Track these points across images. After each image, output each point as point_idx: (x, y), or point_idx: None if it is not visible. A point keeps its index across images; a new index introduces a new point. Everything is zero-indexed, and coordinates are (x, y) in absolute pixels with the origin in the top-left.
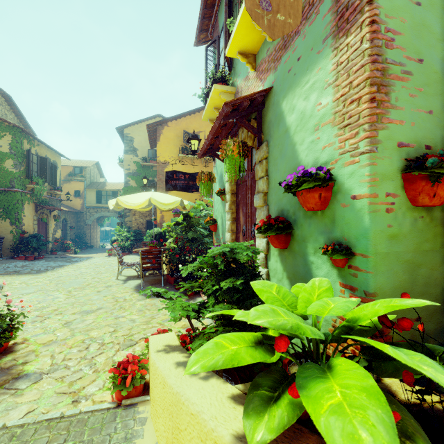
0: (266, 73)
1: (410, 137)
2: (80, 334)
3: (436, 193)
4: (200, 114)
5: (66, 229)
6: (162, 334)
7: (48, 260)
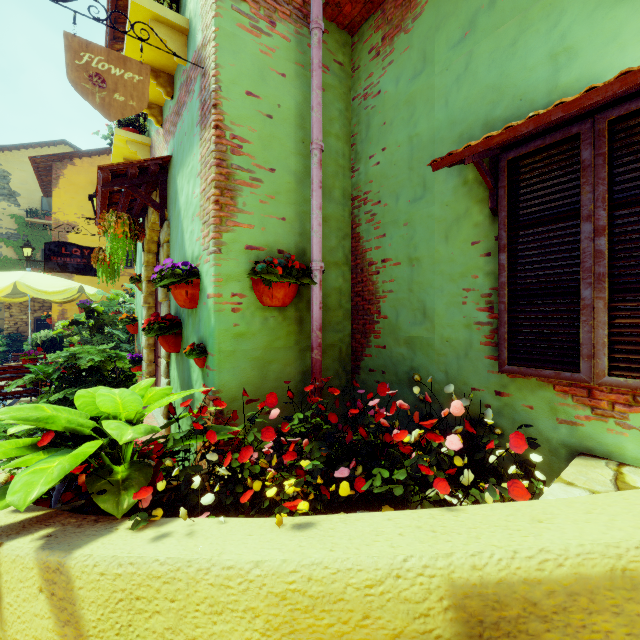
0: (169, 135)
1: (260, 241)
2: None
3: (273, 295)
4: None
5: None
6: None
7: None
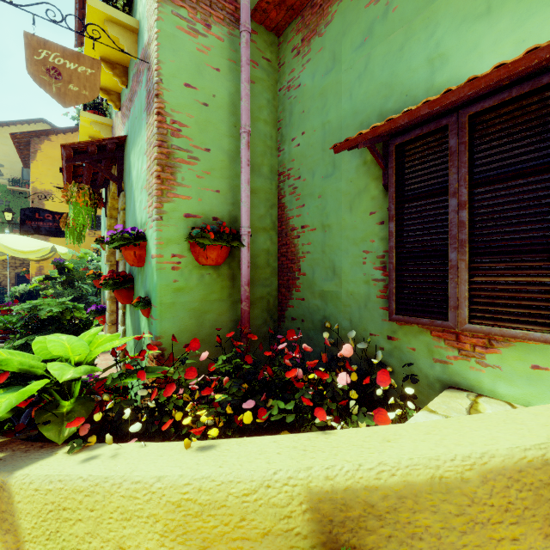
0: (125, 118)
1: (197, 210)
2: None
3: (207, 256)
4: None
5: None
6: None
7: None
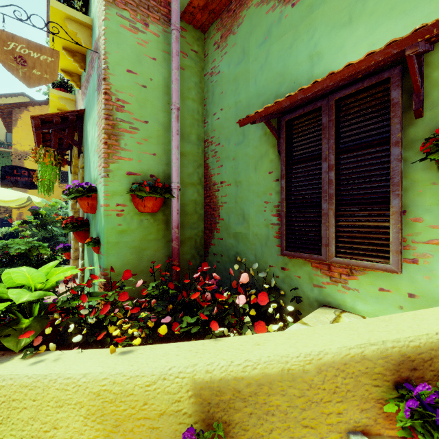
0: (84, 95)
1: (137, 169)
2: None
3: (145, 205)
4: None
5: None
6: None
7: None
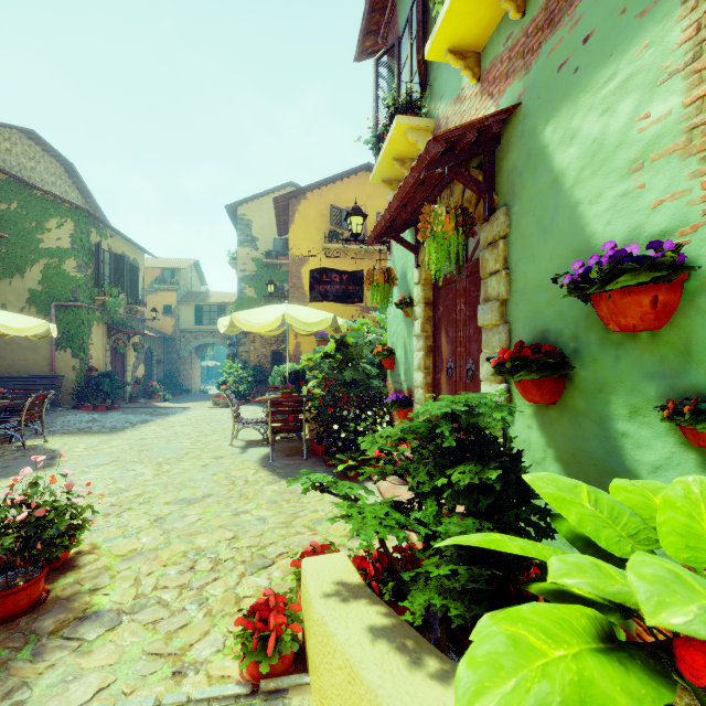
0: (503, 81)
1: None
2: (180, 540)
3: None
4: (357, 178)
5: (151, 364)
6: (324, 555)
7: (126, 412)
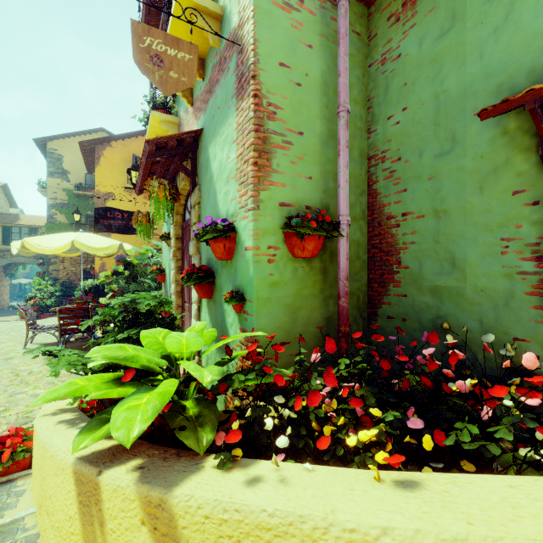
0: (199, 112)
1: (291, 198)
2: None
3: (304, 247)
4: None
5: None
6: (62, 400)
7: None
